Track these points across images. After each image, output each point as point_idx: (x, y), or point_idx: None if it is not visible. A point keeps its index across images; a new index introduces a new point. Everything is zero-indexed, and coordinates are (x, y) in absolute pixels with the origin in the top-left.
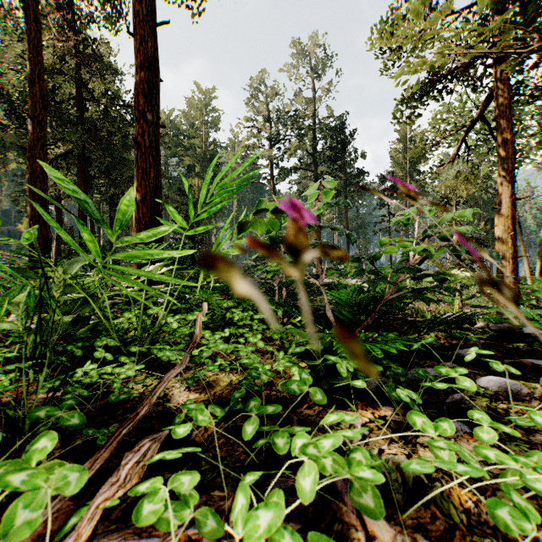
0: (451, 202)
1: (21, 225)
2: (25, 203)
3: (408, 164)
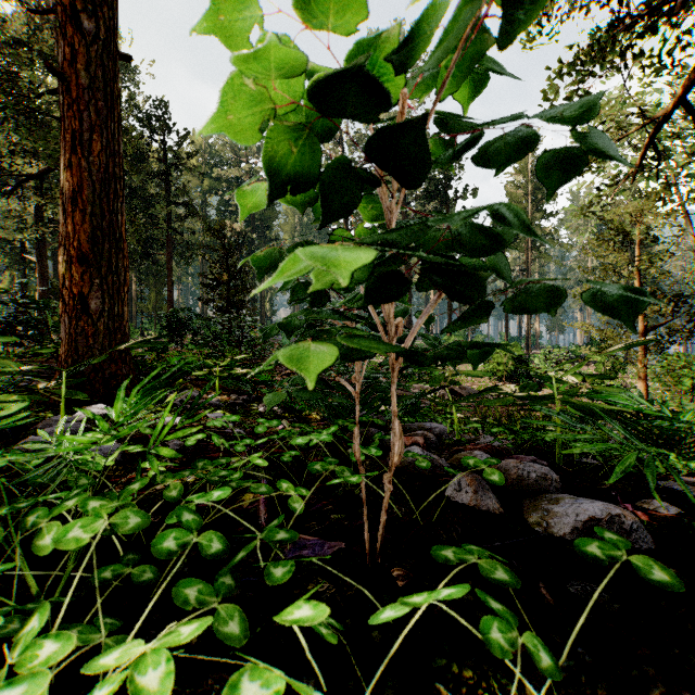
0: (633, 236)
1: (0, 284)
2: (3, 253)
3: (530, 203)
